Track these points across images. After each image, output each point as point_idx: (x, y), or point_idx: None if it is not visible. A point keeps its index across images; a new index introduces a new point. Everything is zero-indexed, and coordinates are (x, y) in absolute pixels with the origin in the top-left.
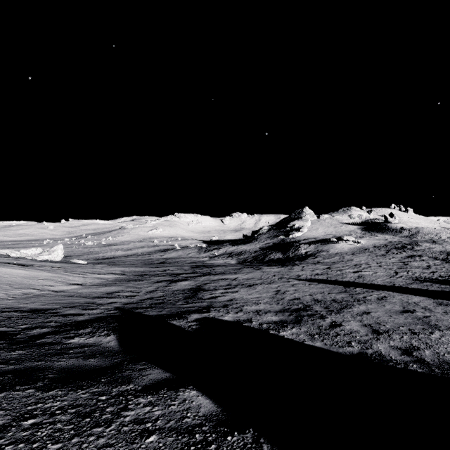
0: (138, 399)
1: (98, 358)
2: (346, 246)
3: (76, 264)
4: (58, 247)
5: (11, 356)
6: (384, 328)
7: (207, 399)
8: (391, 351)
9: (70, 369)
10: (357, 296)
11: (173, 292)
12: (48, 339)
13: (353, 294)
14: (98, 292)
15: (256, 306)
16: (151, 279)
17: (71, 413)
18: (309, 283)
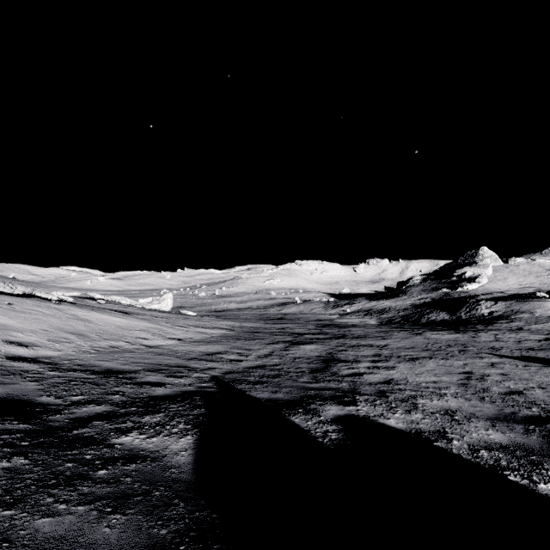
0: None
1: (131, 515)
2: None
3: (184, 315)
4: (168, 295)
5: None
6: None
7: None
8: None
9: None
10: None
11: (293, 360)
12: (91, 429)
13: None
14: (196, 352)
15: (440, 400)
16: (265, 338)
17: None
18: (523, 364)
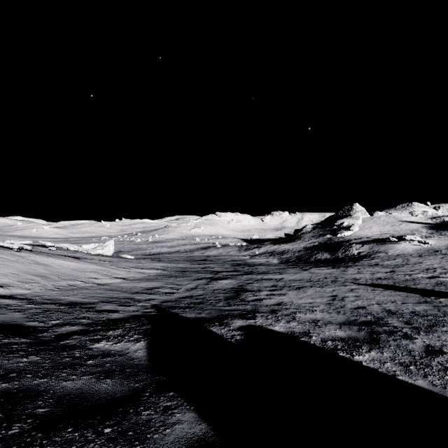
0: None
1: (116, 379)
2: (410, 247)
3: (124, 259)
4: (110, 242)
5: (18, 365)
6: None
7: None
8: None
9: (72, 398)
10: (446, 309)
11: (213, 291)
12: (72, 340)
13: (439, 307)
14: (138, 287)
15: (311, 314)
16: (191, 276)
17: None
18: (371, 289)
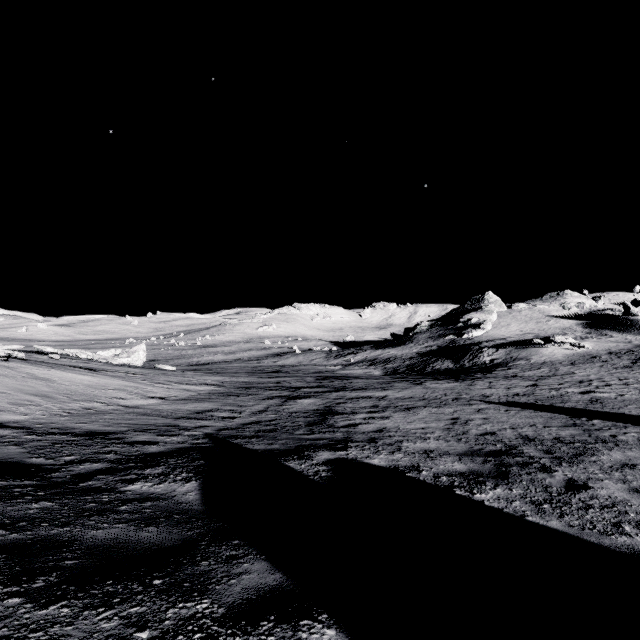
0: None
1: (162, 527)
2: (560, 351)
3: (161, 371)
4: (140, 347)
5: (26, 512)
6: None
7: None
8: None
9: (107, 548)
10: (599, 433)
11: (290, 415)
12: (96, 481)
13: (590, 431)
14: (183, 410)
15: (422, 442)
16: (259, 394)
17: None
18: (505, 409)
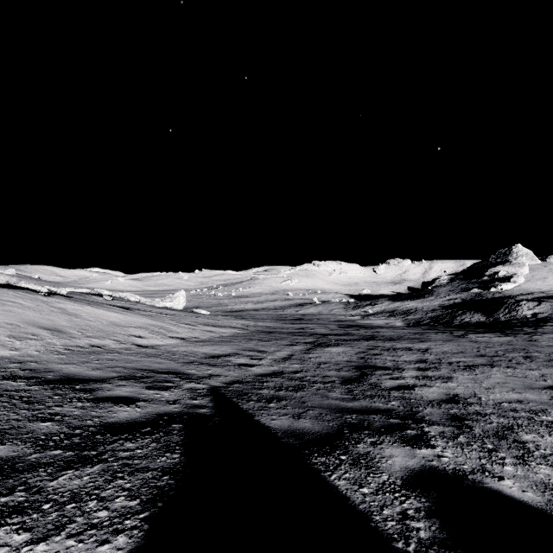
0: None
1: None
2: None
3: (195, 314)
4: (180, 293)
5: None
6: None
7: None
8: None
9: None
10: None
11: (318, 366)
12: None
13: None
14: (198, 353)
15: (552, 434)
16: (282, 339)
17: None
18: None
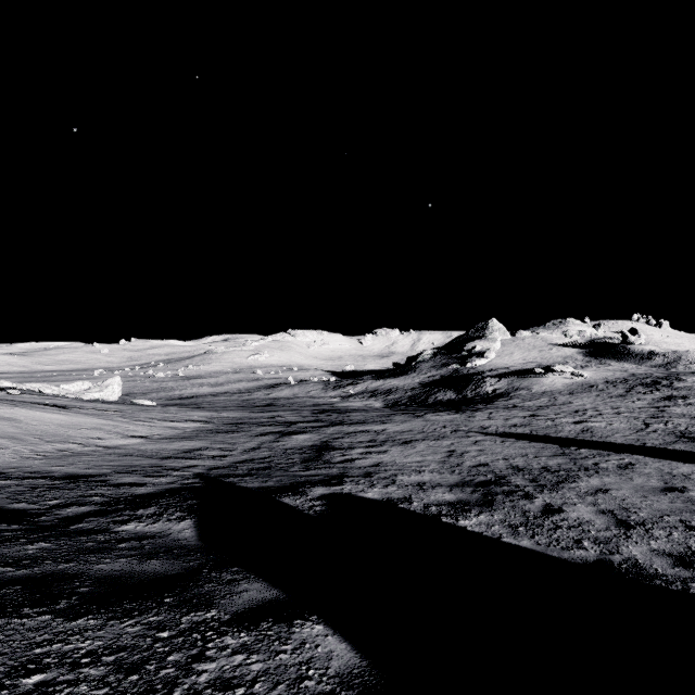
0: (224, 638)
1: (163, 560)
2: (560, 381)
3: (140, 406)
4: (114, 380)
5: (26, 553)
6: (637, 518)
7: (341, 642)
8: (654, 558)
9: (116, 578)
10: (583, 462)
11: (285, 452)
12: (88, 523)
13: (576, 459)
14: (170, 450)
15: (417, 475)
16: (251, 430)
17: (107, 664)
18: (501, 440)
